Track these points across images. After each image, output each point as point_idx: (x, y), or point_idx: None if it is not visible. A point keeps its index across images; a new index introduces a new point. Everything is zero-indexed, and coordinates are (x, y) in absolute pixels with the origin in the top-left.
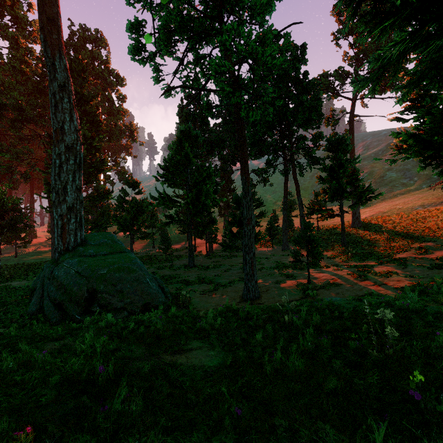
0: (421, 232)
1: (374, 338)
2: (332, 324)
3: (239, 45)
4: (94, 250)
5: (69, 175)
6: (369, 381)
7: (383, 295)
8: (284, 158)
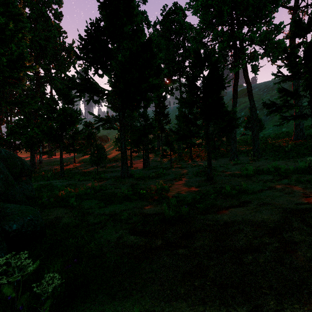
0: None
1: None
2: None
3: None
4: None
5: None
6: None
7: None
8: (237, 50)
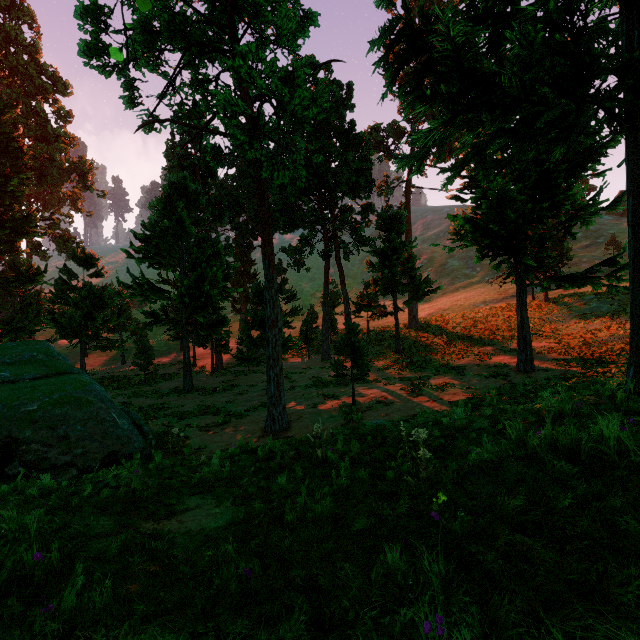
0: (481, 335)
1: (410, 463)
2: (374, 453)
3: (259, 80)
4: (11, 373)
5: None
6: (399, 511)
7: (437, 413)
8: (325, 235)
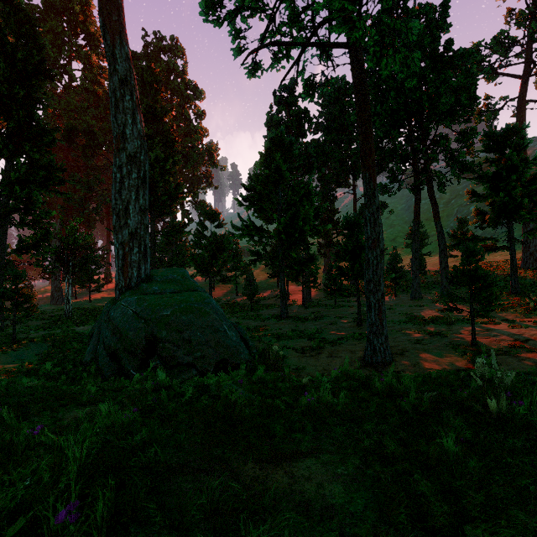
0: None
1: None
2: None
3: None
4: (159, 287)
5: (131, 192)
6: None
7: None
8: (415, 168)
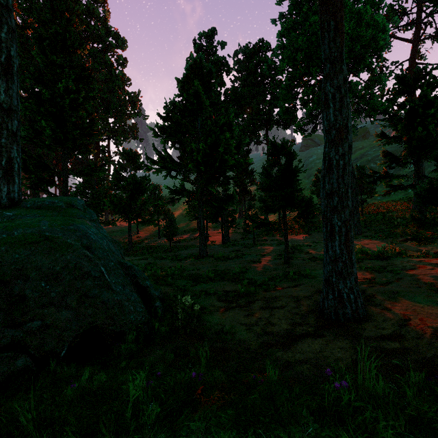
0: None
1: None
2: None
3: None
4: (15, 213)
5: None
6: None
7: None
8: None
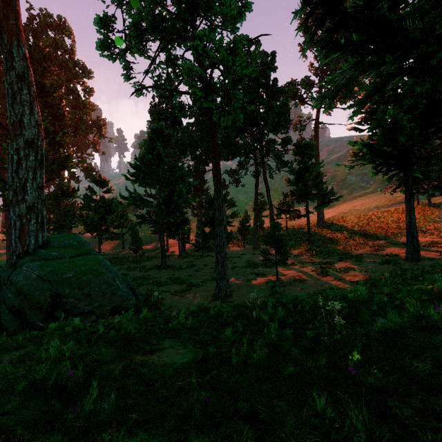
0: (375, 231)
1: (326, 327)
2: (295, 317)
3: (211, 52)
4: (58, 253)
5: (29, 172)
6: (319, 364)
7: (341, 289)
8: (255, 161)
